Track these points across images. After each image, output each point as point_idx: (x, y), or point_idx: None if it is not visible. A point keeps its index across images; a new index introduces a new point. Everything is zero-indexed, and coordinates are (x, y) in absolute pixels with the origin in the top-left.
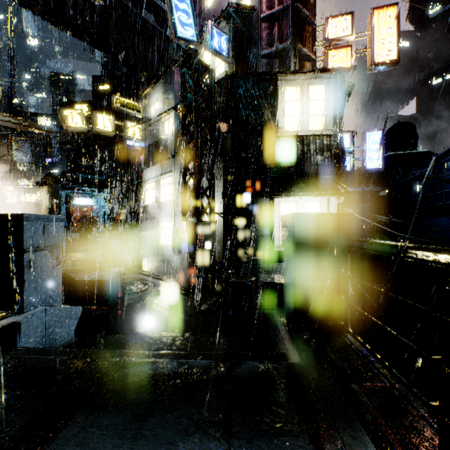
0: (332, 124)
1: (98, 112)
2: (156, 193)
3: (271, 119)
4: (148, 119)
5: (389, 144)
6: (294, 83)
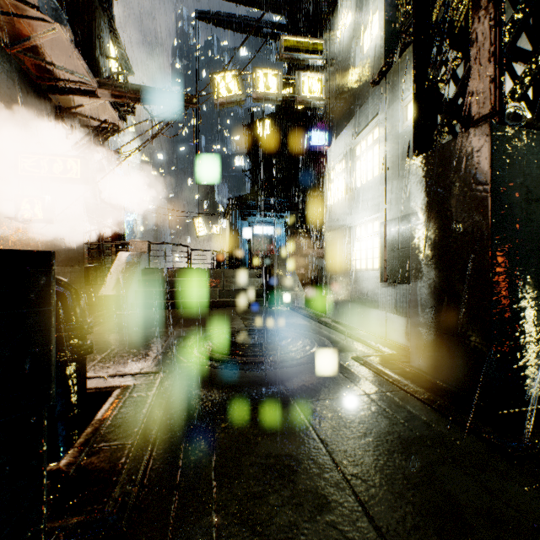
0: None
1: (259, 68)
2: (347, 176)
3: None
4: (334, 57)
5: None
6: None
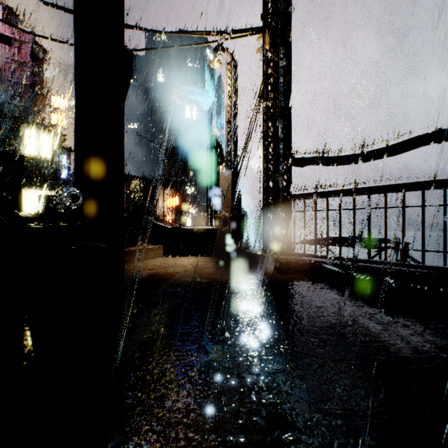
0: (54, 156)
1: None
2: None
3: (15, 145)
4: None
5: None
6: (32, 129)
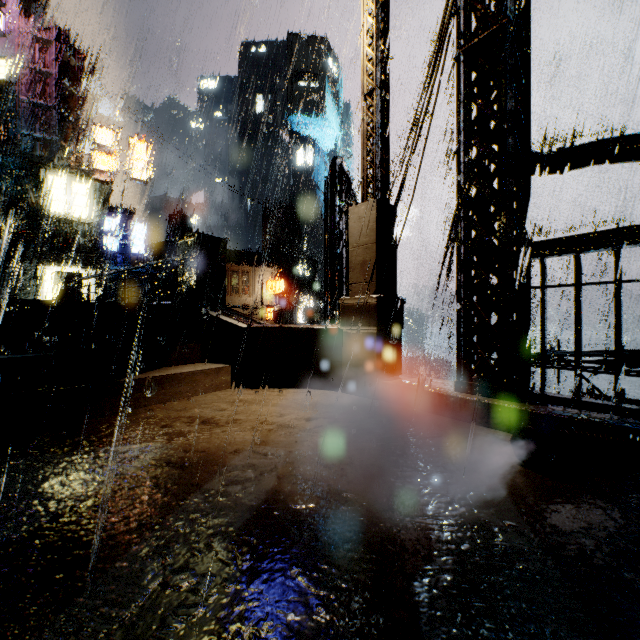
0: (93, 216)
1: None
2: None
3: (34, 198)
4: None
5: (170, 230)
6: (59, 174)
